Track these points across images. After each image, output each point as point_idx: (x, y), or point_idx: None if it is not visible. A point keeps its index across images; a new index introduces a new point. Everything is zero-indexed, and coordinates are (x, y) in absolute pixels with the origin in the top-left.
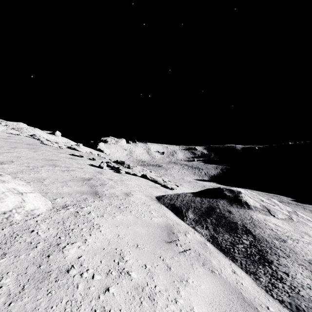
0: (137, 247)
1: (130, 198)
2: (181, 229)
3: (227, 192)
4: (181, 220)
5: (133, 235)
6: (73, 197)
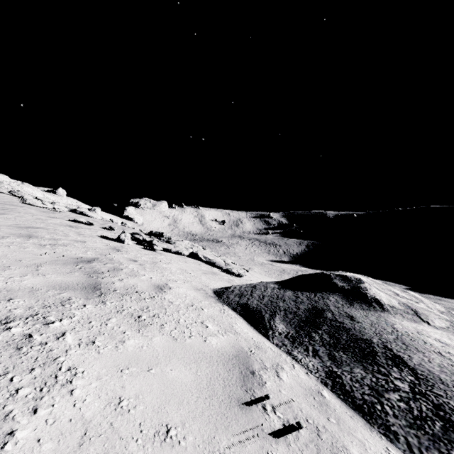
0: (165, 438)
1: (166, 294)
2: (267, 361)
3: (338, 280)
4: (263, 336)
5: (161, 393)
6: (38, 297)
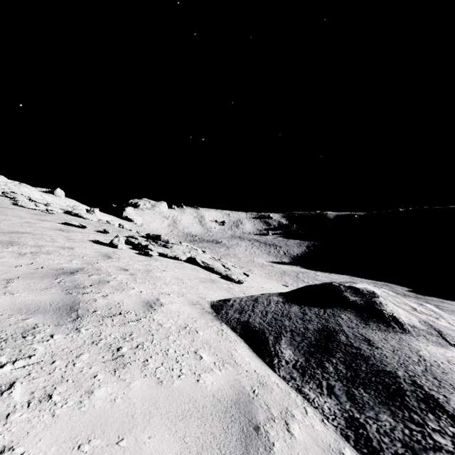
0: None
1: (155, 314)
2: (274, 405)
3: (349, 293)
4: (268, 366)
5: None
6: None
